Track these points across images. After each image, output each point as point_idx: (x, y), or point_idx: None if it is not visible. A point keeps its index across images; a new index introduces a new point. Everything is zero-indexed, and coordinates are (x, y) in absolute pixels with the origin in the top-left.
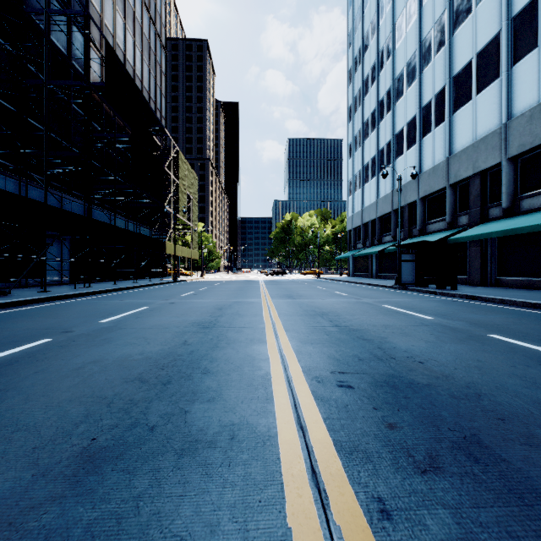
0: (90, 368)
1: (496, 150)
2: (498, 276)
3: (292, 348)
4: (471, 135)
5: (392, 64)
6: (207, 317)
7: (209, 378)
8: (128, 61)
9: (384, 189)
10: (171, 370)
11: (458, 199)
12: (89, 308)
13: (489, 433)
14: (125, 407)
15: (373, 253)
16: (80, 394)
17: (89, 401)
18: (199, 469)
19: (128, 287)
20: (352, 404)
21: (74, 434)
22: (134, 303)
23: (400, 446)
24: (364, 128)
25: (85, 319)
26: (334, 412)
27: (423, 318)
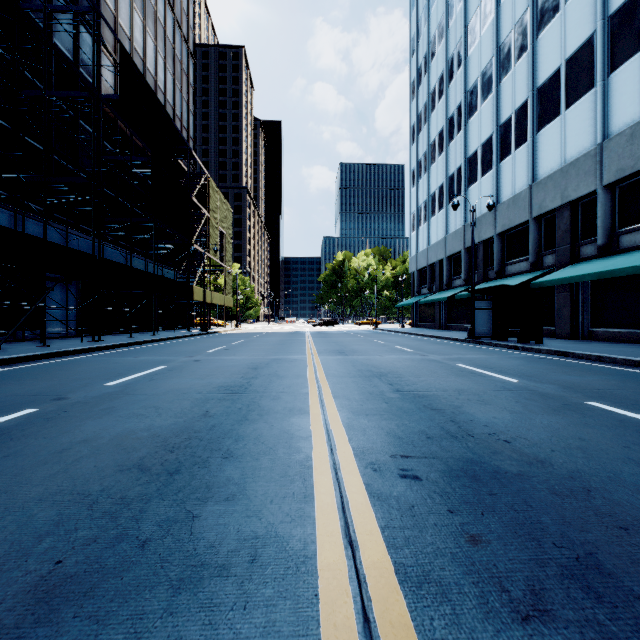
0: (78, 451)
1: (589, 175)
2: (591, 328)
3: (342, 421)
4: (559, 158)
5: (464, 74)
6: (238, 379)
7: (231, 464)
8: (149, 69)
9: (454, 223)
10: (182, 453)
11: (543, 234)
12: (94, 367)
13: (610, 551)
14: (112, 510)
15: (441, 299)
16: (56, 489)
17: (65, 501)
18: (200, 615)
19: (147, 341)
20: (420, 504)
21: (34, 553)
22: (151, 361)
23: (488, 574)
24: (431, 151)
25: (86, 381)
26: (395, 518)
27: (505, 380)
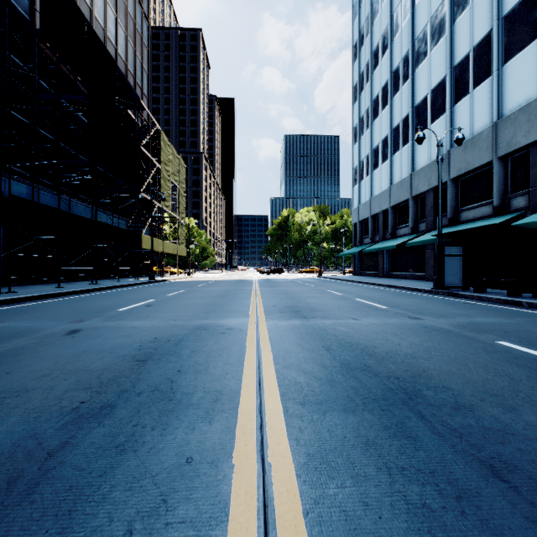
0: None
1: None
2: None
3: None
4: (534, 87)
5: (411, 23)
6: (51, 422)
7: None
8: (97, 19)
9: (399, 173)
10: None
11: (510, 175)
12: None
13: None
14: None
15: (388, 247)
16: None
17: None
18: None
19: (68, 292)
20: None
21: None
22: None
23: None
24: (373, 107)
25: None
26: None
27: None
